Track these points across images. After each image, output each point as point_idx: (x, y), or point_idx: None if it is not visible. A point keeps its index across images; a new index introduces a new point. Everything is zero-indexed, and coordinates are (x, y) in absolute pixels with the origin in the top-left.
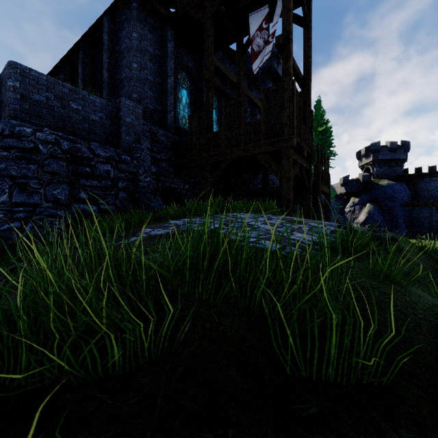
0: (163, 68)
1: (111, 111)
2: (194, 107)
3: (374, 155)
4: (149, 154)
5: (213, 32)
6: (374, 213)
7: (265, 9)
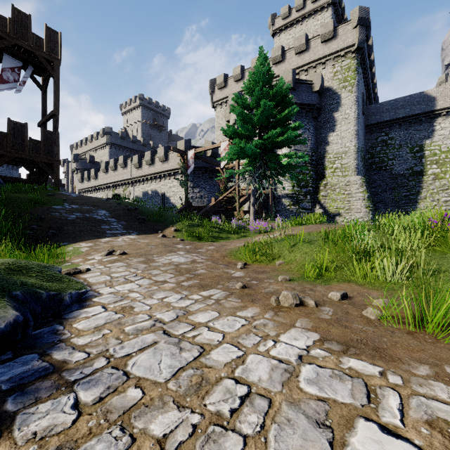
0: None
1: None
2: None
3: None
4: None
5: None
6: None
7: (19, 62)
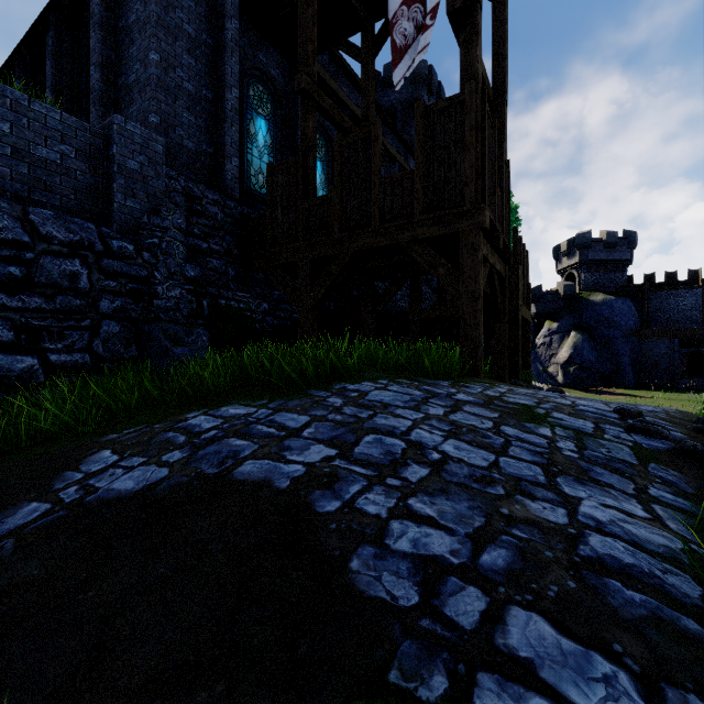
0: (218, 71)
1: (89, 143)
2: (280, 153)
3: (581, 253)
4: (181, 239)
5: (318, 9)
6: (582, 347)
7: None
